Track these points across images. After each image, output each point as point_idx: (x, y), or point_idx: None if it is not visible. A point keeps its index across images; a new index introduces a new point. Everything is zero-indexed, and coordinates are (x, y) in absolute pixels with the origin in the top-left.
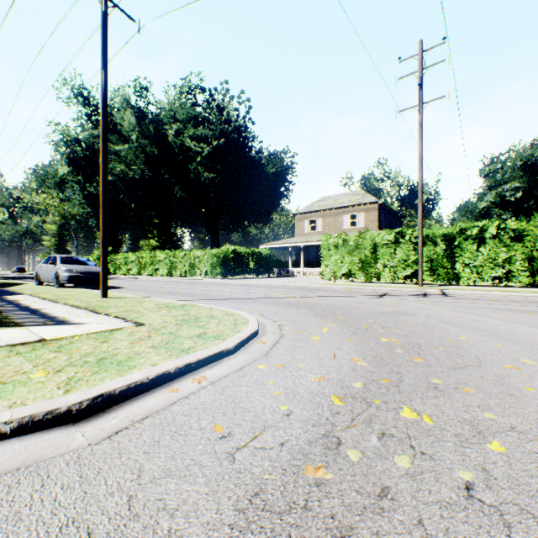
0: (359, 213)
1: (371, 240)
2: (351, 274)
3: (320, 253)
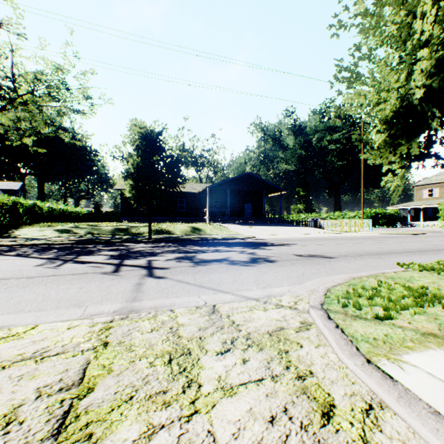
0: None
1: None
2: None
3: (437, 211)
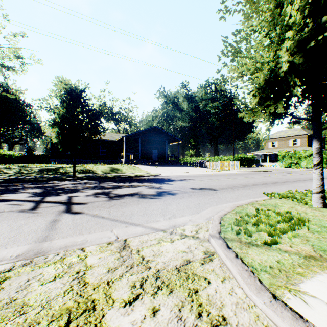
0: (297, 139)
1: (298, 154)
2: (290, 165)
3: (277, 156)
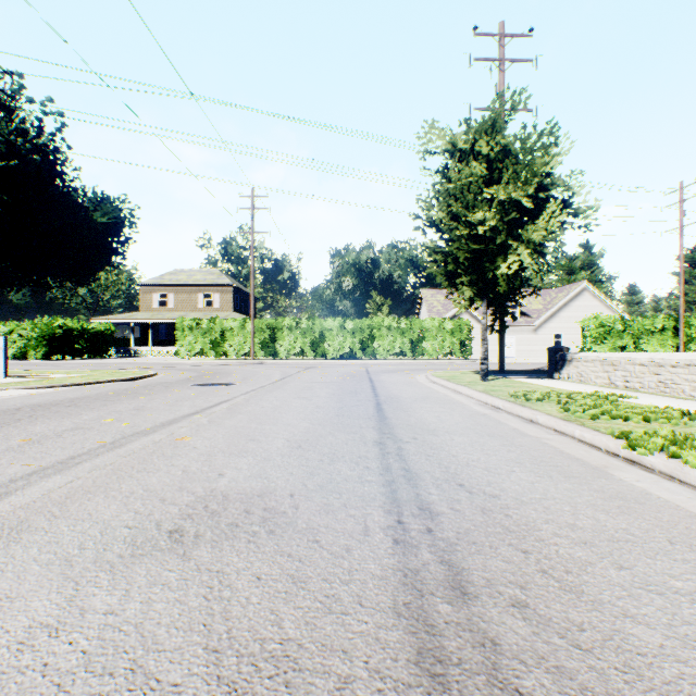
0: (215, 294)
1: (221, 325)
2: (205, 352)
3: (173, 331)
